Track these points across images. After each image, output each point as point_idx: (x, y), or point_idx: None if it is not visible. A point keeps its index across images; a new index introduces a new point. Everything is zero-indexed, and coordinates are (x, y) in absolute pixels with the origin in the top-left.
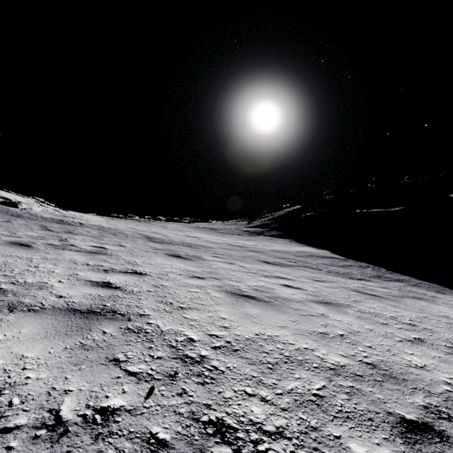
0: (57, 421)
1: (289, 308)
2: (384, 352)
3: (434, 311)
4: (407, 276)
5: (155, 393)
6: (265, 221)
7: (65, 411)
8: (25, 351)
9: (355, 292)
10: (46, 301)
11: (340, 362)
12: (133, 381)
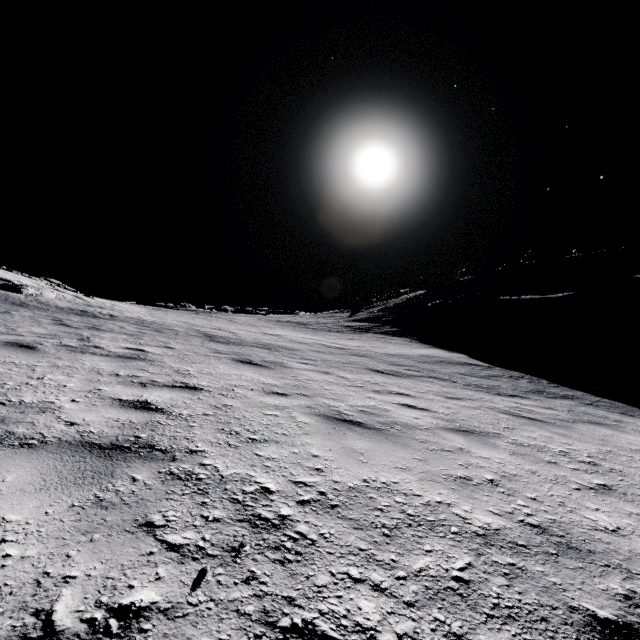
0: (47, 631)
1: (411, 440)
2: (556, 506)
3: (622, 443)
4: (579, 391)
5: (207, 579)
6: (375, 313)
7: (61, 613)
8: (7, 511)
9: (506, 415)
10: (49, 431)
11: (491, 524)
12: (174, 560)
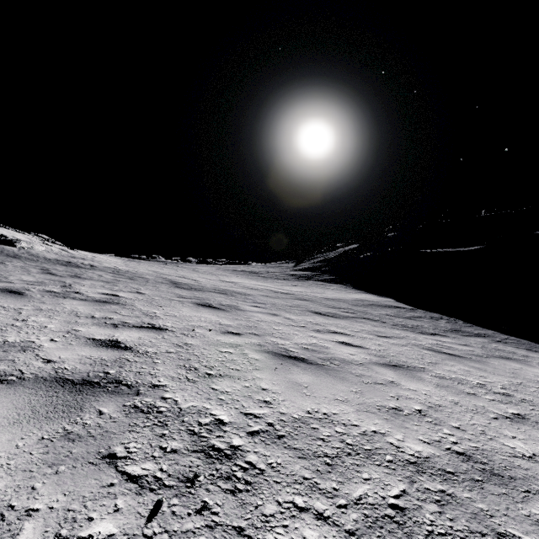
0: None
1: (348, 374)
2: (478, 435)
3: (530, 376)
4: (490, 330)
5: (163, 510)
6: (316, 263)
7: None
8: None
9: (429, 351)
10: (27, 368)
11: (421, 452)
12: (132, 491)
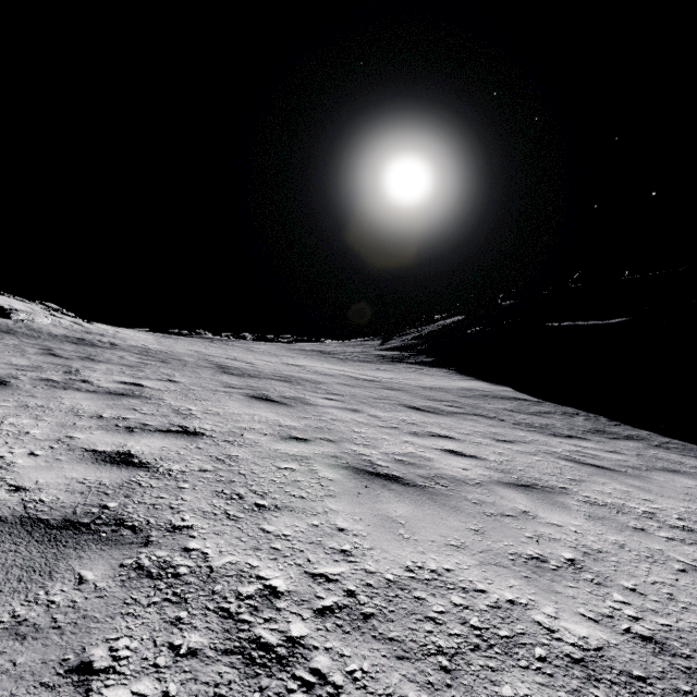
0: None
1: (463, 501)
2: (665, 602)
3: None
4: (643, 430)
5: None
6: (409, 341)
7: None
8: None
9: (569, 462)
10: None
11: (588, 639)
12: None
